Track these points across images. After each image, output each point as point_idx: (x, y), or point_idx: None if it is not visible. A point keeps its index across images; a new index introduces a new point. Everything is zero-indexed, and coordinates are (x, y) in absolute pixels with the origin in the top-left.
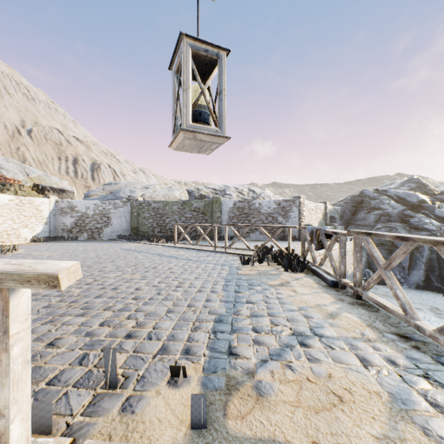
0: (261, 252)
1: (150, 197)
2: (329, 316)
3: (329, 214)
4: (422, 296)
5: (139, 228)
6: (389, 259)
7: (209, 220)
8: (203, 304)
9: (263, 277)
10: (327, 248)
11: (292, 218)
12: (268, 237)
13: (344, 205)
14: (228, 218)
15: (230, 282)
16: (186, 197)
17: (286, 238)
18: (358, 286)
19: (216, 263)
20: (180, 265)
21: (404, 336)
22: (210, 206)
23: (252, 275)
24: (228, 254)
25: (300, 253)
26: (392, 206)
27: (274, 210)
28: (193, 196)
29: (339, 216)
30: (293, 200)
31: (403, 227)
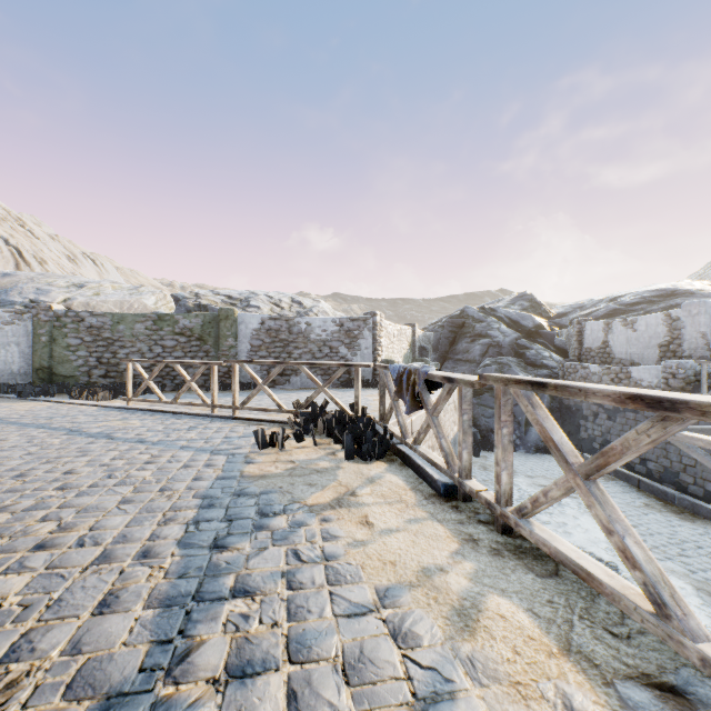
0: (304, 415)
1: (87, 305)
2: (460, 618)
3: (419, 343)
4: (545, 464)
5: (53, 369)
6: (602, 452)
7: (213, 352)
8: (74, 635)
9: (298, 483)
10: (430, 411)
11: (363, 349)
12: (318, 386)
13: (439, 329)
14: (250, 349)
15: (212, 509)
16: (170, 308)
17: (353, 383)
18: (505, 504)
19: (202, 449)
20: (106, 459)
21: (670, 689)
22: (215, 325)
23: (276, 476)
24: (239, 421)
25: (376, 413)
26: (503, 332)
27: (333, 335)
28: (184, 307)
29: (432, 346)
30: (364, 319)
31: (518, 364)
